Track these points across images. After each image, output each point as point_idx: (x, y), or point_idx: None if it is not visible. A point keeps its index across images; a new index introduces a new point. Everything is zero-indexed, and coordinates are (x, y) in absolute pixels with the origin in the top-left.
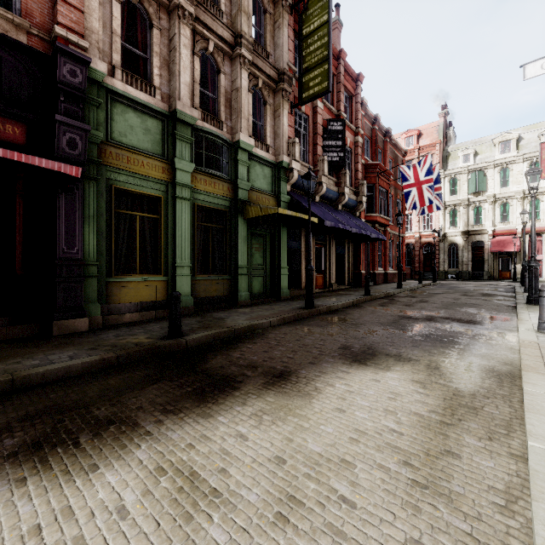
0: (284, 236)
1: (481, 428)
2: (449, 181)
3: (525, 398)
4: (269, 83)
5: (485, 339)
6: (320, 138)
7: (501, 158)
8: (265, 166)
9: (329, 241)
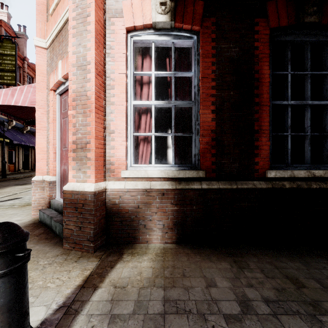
0: None
1: None
2: None
3: None
4: None
5: None
6: None
7: None
8: None
9: (18, 148)
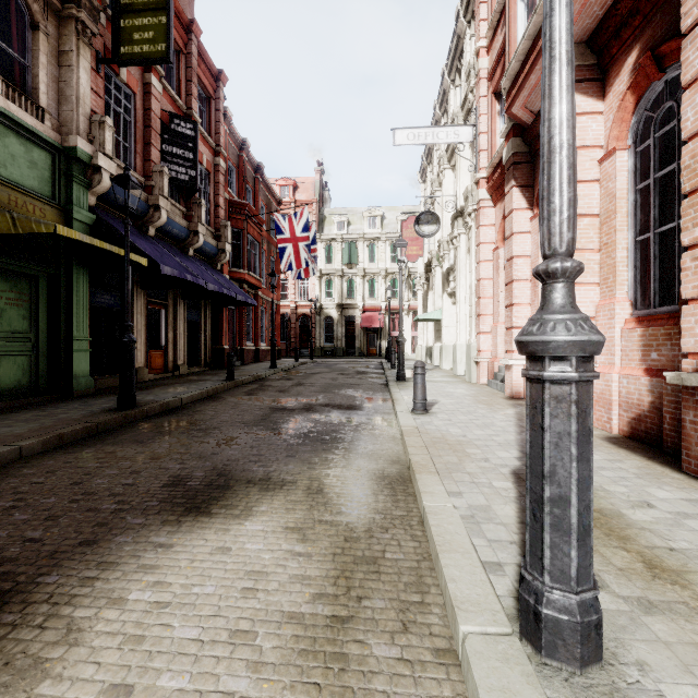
0: (82, 283)
1: (390, 606)
2: (325, 247)
3: (432, 524)
4: None
5: (369, 429)
6: (157, 136)
7: (370, 233)
8: (34, 144)
9: (174, 300)
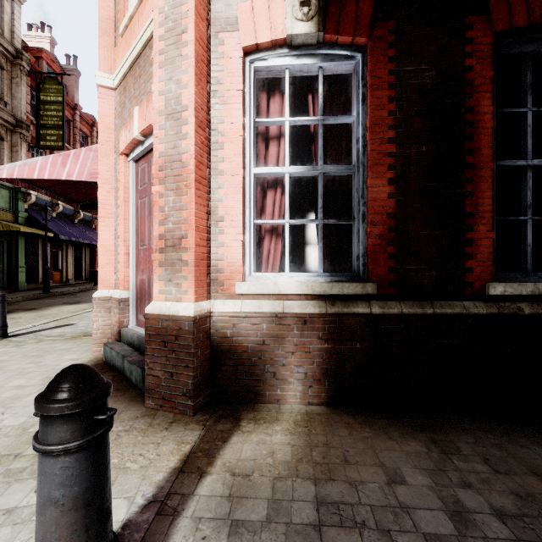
0: (22, 243)
1: None
2: None
3: None
4: (7, 125)
5: None
6: None
7: None
8: (3, 189)
9: (66, 246)
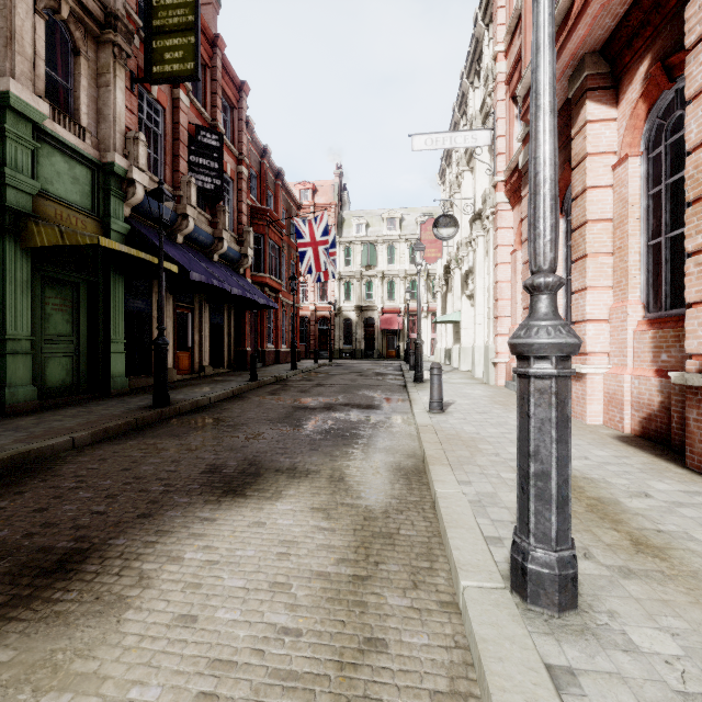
0: (118, 289)
1: (403, 569)
2: (344, 250)
3: (442, 506)
4: (86, 19)
5: (387, 427)
6: (185, 148)
7: (389, 235)
8: (76, 162)
9: (199, 304)
